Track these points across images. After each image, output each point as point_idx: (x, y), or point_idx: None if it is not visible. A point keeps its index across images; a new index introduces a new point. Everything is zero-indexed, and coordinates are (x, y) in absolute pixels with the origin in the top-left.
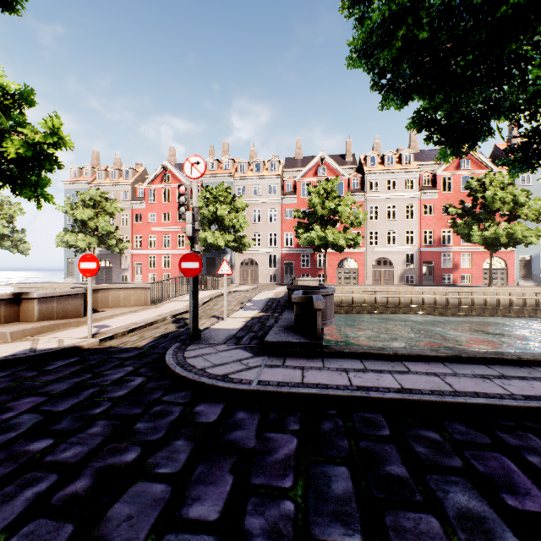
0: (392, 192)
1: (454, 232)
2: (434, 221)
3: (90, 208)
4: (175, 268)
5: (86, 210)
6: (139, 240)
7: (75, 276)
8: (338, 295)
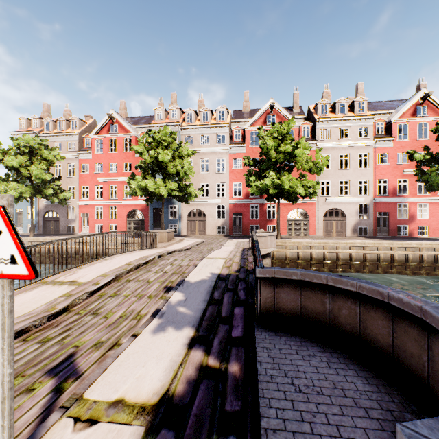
0: (345, 140)
1: (418, 181)
2: (389, 171)
3: (25, 155)
4: (122, 219)
5: (19, 156)
6: (85, 191)
7: (23, 227)
8: (295, 250)
